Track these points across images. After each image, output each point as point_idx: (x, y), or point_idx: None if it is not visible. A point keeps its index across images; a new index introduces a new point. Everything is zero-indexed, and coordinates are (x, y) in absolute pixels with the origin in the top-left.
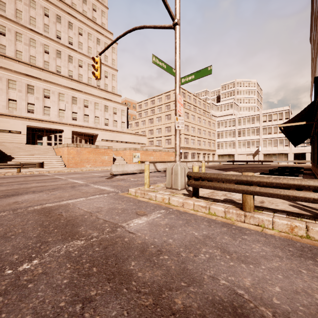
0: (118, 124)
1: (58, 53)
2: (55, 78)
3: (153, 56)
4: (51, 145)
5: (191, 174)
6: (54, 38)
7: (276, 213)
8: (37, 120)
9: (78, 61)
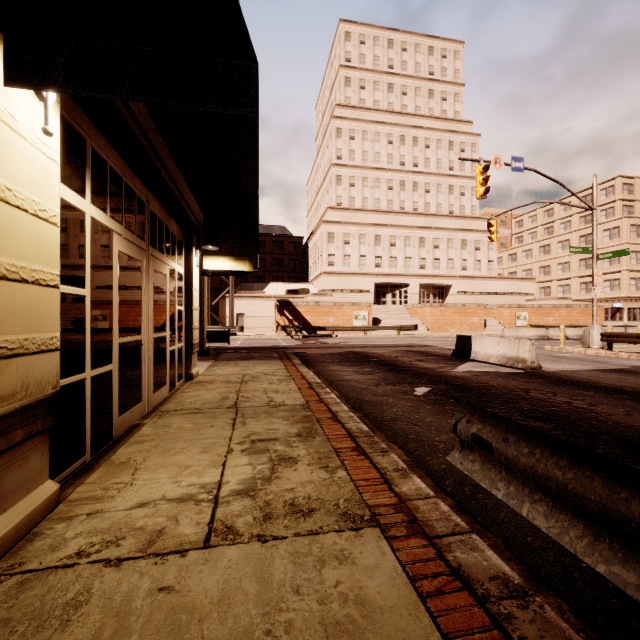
0: (481, 266)
1: (402, 185)
2: (399, 218)
3: (570, 248)
4: (395, 304)
5: (603, 333)
6: (398, 166)
7: None
8: (384, 275)
9: (424, 185)
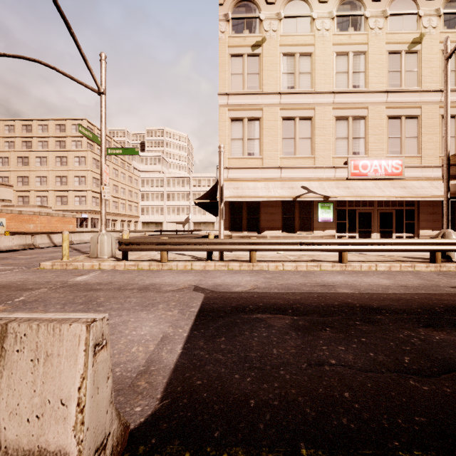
0: None
1: None
2: None
3: (80, 125)
4: None
5: (122, 241)
6: None
7: (180, 261)
8: None
9: None
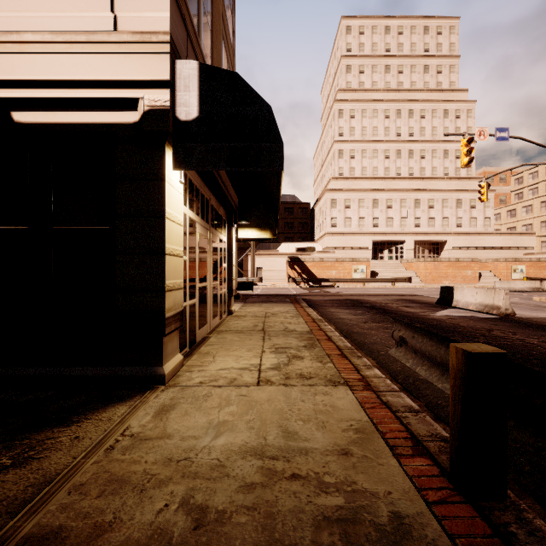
0: (477, 223)
1: (398, 153)
2: (396, 183)
3: None
4: (392, 259)
5: None
6: (394, 137)
7: None
8: (381, 234)
9: (419, 152)
